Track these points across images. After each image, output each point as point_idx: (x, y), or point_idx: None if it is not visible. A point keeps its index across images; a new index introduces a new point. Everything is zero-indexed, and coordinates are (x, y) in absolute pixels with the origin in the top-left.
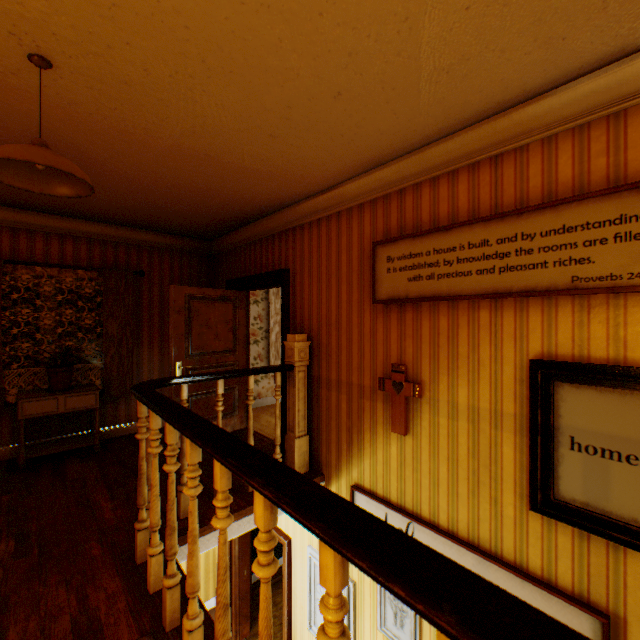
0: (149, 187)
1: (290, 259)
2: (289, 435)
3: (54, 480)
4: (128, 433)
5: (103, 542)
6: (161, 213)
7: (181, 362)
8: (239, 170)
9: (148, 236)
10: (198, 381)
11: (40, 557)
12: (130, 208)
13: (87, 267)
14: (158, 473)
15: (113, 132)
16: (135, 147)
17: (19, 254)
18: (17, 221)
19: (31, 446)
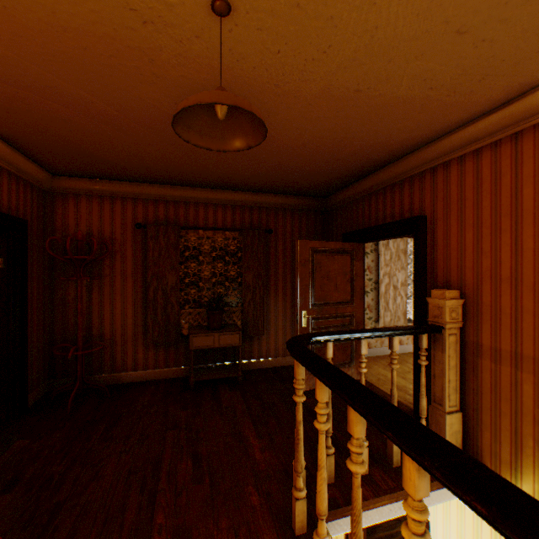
0: (286, 147)
1: (426, 204)
2: (434, 407)
3: (212, 404)
4: (259, 367)
5: (258, 489)
6: (289, 175)
7: (305, 311)
8: (387, 104)
9: (274, 199)
10: (342, 339)
11: (210, 488)
12: (265, 173)
13: (231, 228)
14: (324, 452)
15: (269, 86)
16: (285, 100)
17: (189, 222)
18: (188, 196)
19: (196, 370)
